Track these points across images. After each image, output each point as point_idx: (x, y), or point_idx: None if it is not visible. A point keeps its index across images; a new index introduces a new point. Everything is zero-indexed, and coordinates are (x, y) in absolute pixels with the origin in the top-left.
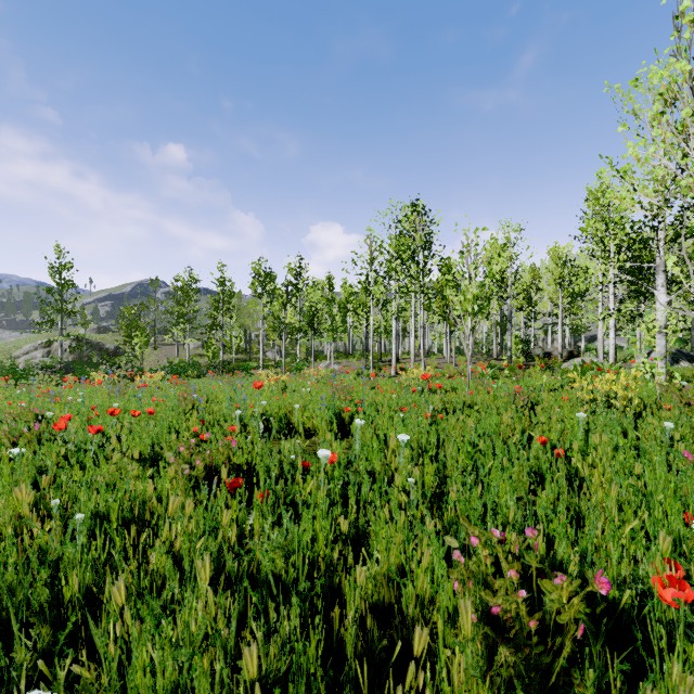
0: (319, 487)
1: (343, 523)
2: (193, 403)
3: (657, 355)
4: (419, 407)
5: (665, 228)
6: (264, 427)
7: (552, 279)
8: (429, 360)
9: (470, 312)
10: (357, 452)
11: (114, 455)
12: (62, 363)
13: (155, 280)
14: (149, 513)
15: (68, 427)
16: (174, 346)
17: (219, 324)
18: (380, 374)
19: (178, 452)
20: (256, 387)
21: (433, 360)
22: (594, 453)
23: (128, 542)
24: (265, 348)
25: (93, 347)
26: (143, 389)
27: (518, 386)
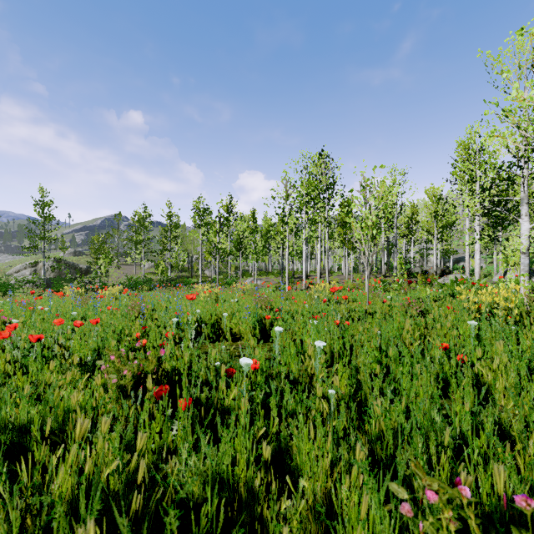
0: (242, 393)
1: (265, 449)
2: (139, 312)
3: (522, 271)
4: (328, 315)
5: (528, 167)
6: (197, 332)
7: (429, 213)
8: (332, 277)
9: (369, 236)
10: (277, 358)
11: (51, 362)
12: (42, 279)
13: (118, 214)
14: (70, 425)
15: (14, 335)
16: (132, 266)
17: (167, 249)
18: (293, 288)
19: (109, 360)
20: (188, 298)
21: (334, 277)
22: (498, 360)
23: (25, 473)
24: (203, 268)
25: (70, 267)
26: (101, 300)
27: (411, 297)
